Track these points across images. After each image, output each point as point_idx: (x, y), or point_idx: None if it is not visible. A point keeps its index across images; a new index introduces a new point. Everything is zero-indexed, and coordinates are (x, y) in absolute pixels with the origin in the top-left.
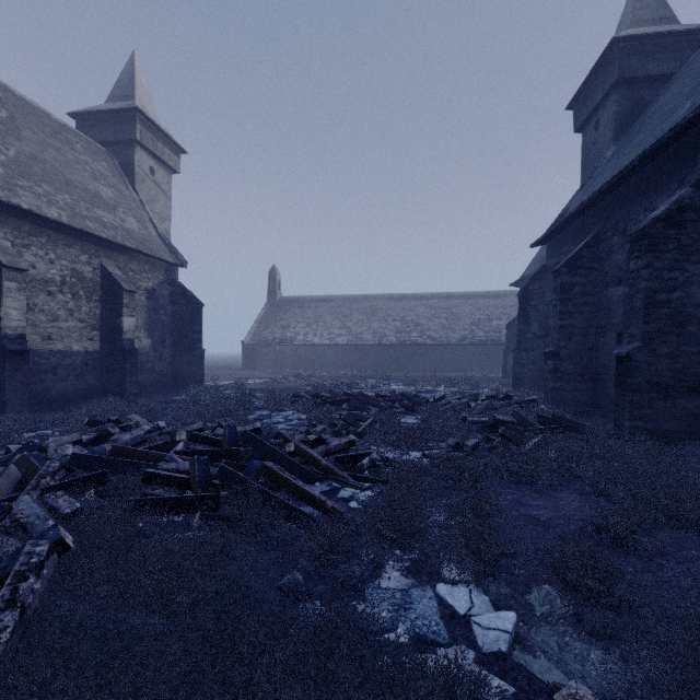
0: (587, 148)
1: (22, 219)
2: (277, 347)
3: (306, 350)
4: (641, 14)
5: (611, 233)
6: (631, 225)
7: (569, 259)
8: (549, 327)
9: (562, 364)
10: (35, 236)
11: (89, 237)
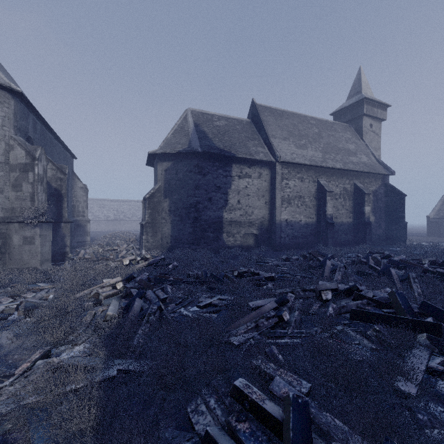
0: None
1: (328, 171)
2: None
3: None
4: None
5: None
6: None
7: None
8: None
9: None
10: (332, 177)
11: (348, 172)
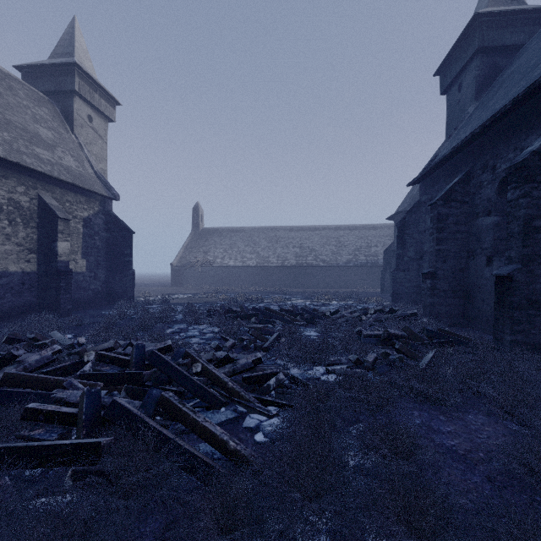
0: (452, 106)
1: None
2: (199, 268)
3: (223, 271)
4: None
5: (481, 171)
6: (501, 163)
7: (444, 194)
8: (423, 252)
9: (439, 283)
10: None
11: (26, 171)
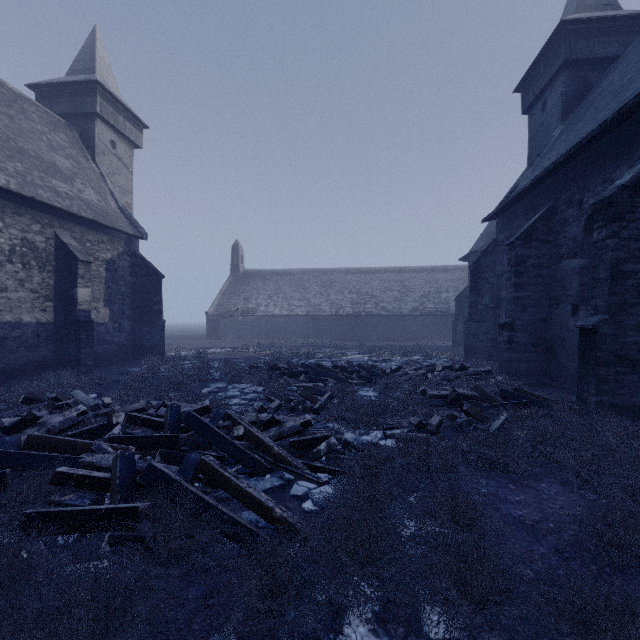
0: (534, 128)
1: None
2: (239, 317)
3: (267, 320)
4: (586, 0)
5: (566, 206)
6: (588, 197)
7: (523, 232)
8: (500, 299)
9: (517, 335)
10: None
11: (41, 206)
